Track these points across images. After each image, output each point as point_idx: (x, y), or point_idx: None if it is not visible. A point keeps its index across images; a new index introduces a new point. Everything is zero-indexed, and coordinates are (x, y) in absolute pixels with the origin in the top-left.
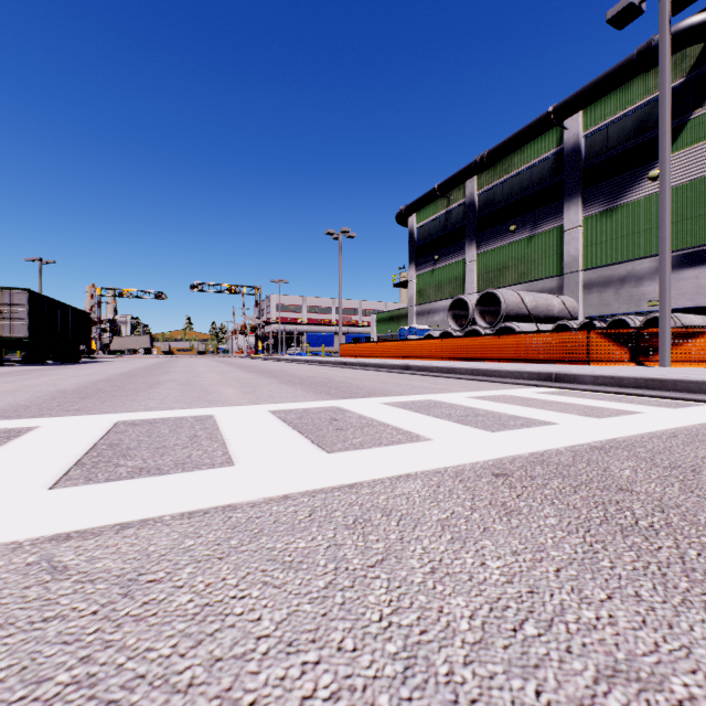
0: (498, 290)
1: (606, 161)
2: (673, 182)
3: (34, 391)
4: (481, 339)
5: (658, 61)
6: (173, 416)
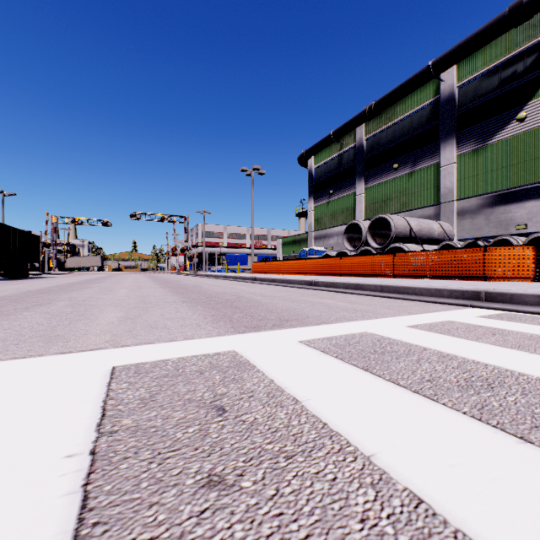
0: (388, 215)
1: (477, 107)
2: (538, 122)
3: None
4: (377, 257)
5: (527, 16)
6: None
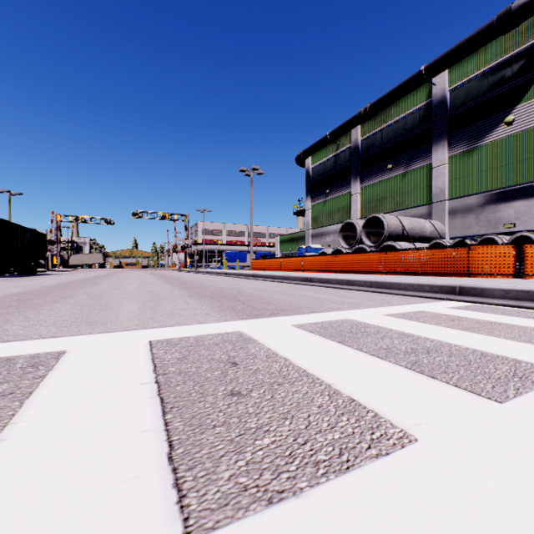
0: (381, 215)
1: (468, 110)
2: (525, 126)
3: None
4: (370, 255)
5: (514, 24)
6: (4, 355)
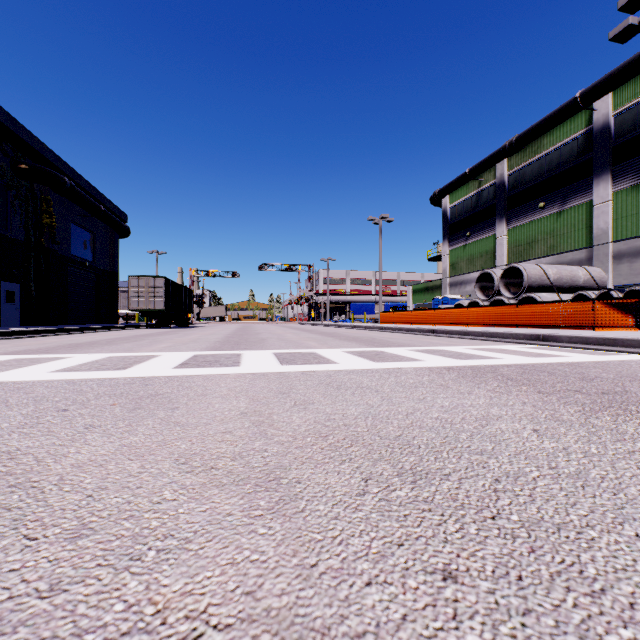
0: (520, 265)
1: (636, 138)
2: None
3: (204, 341)
4: (501, 308)
5: None
6: (295, 351)
